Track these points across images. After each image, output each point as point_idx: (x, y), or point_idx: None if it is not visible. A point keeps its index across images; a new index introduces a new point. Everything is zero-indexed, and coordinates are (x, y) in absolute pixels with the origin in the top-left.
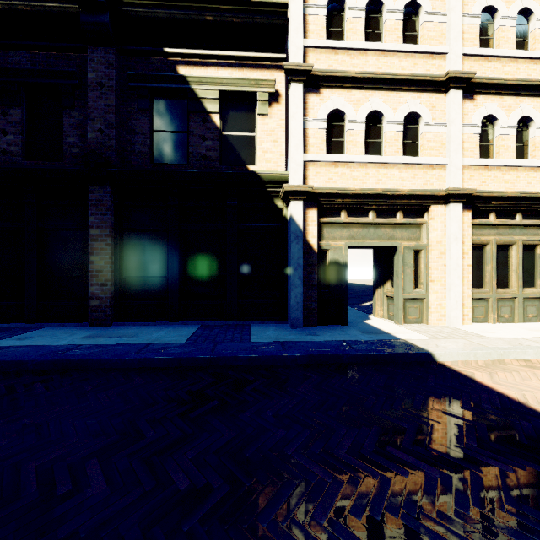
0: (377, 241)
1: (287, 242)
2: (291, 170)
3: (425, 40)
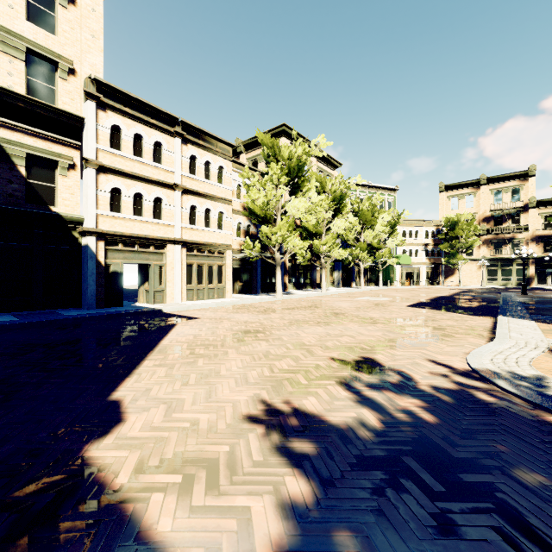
0: (140, 261)
1: (82, 259)
2: (88, 218)
3: (165, 163)
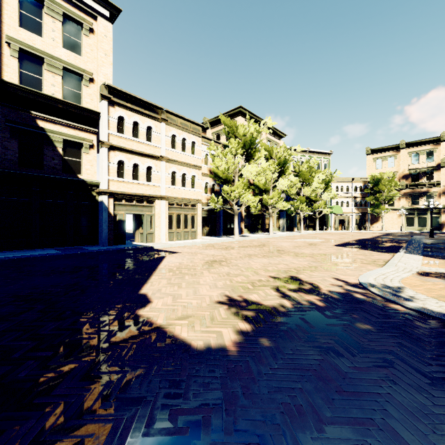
0: (137, 212)
1: (98, 211)
2: (103, 182)
3: (154, 141)
